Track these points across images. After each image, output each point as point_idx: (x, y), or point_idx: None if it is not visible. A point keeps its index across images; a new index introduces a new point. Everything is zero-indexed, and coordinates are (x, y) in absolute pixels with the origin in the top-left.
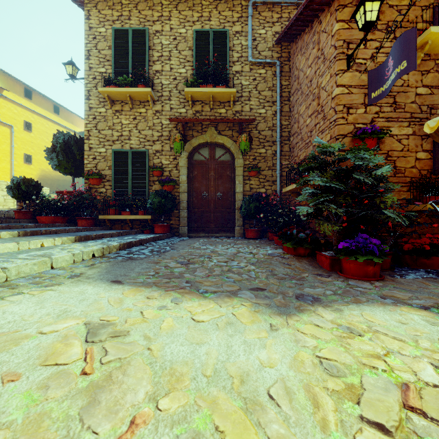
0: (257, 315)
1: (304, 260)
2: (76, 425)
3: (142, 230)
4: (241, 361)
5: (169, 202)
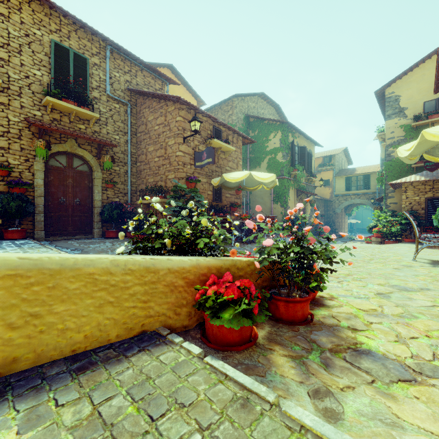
0: None
1: None
2: None
3: None
4: None
5: (29, 206)
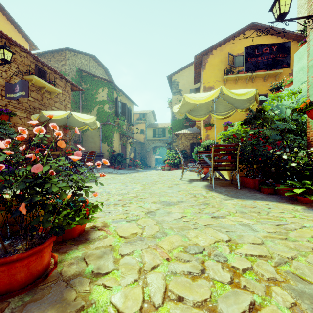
0: None
1: None
2: None
3: None
4: None
5: None
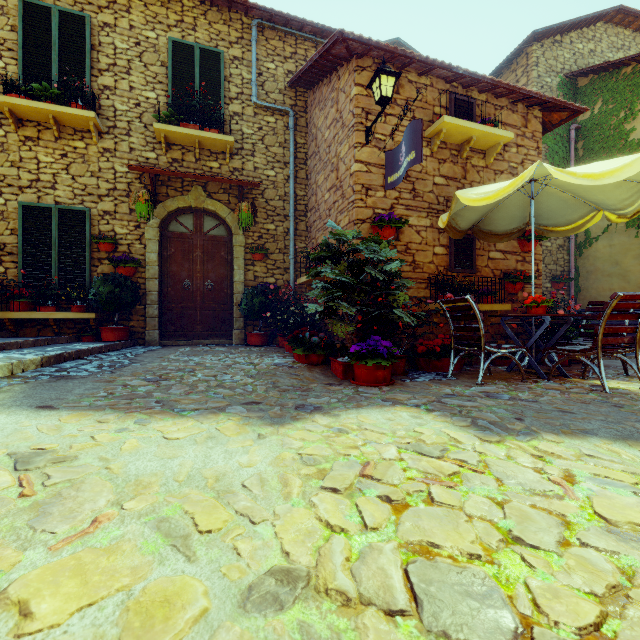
0: (246, 427)
1: (316, 370)
2: (27, 531)
3: (78, 336)
4: (220, 466)
5: (127, 293)
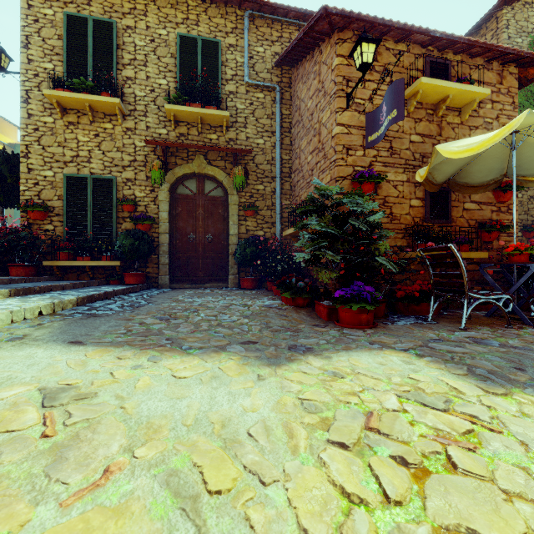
0: (245, 367)
1: (302, 311)
2: (42, 480)
3: (107, 280)
4: (224, 409)
5: (144, 245)
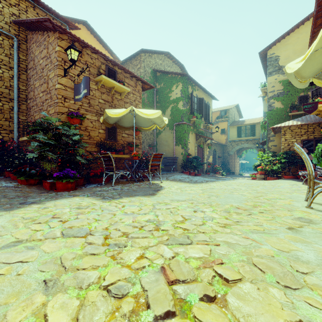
0: None
1: (33, 187)
2: None
3: None
4: None
5: None
